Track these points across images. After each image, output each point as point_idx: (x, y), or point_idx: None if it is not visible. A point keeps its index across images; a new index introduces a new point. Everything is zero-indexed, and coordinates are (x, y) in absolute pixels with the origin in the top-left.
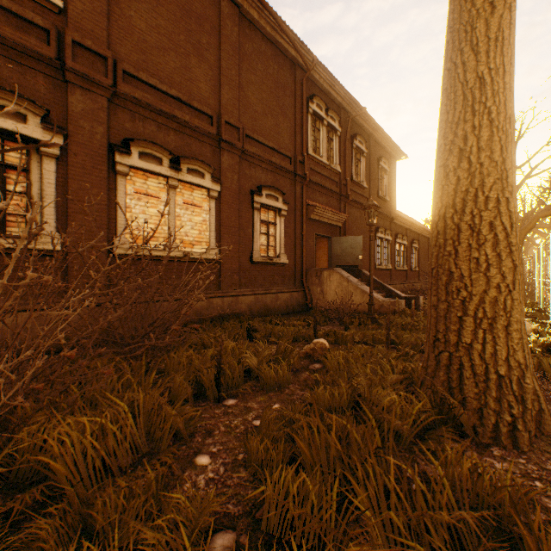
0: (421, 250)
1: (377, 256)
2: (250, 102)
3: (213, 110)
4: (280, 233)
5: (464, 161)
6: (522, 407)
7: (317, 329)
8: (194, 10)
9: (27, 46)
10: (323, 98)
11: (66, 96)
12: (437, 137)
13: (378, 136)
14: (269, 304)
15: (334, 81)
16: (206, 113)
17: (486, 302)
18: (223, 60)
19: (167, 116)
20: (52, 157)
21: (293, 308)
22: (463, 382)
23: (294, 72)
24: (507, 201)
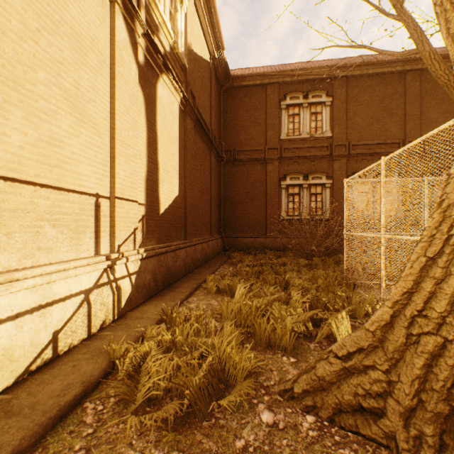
0: None
1: None
2: (431, 119)
3: (399, 138)
4: None
5: None
6: None
7: None
8: (387, 94)
9: (322, 155)
10: None
11: (332, 165)
12: None
13: None
14: None
15: None
16: (394, 142)
17: None
18: (407, 108)
19: (371, 155)
20: (328, 187)
21: None
22: None
23: None
24: None
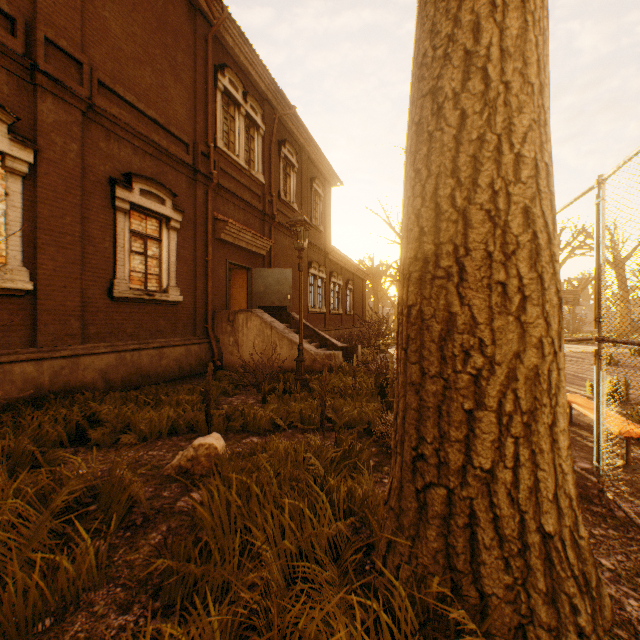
0: (356, 292)
1: (310, 297)
2: (110, 31)
3: (16, 8)
4: (169, 255)
5: (475, 76)
6: (589, 602)
7: (221, 403)
8: None
9: None
10: (240, 77)
11: None
12: (415, 45)
13: (311, 151)
14: (145, 366)
15: (255, 57)
16: None
17: (520, 378)
18: None
19: None
20: None
21: (191, 369)
22: (480, 558)
23: (195, 20)
24: (547, 172)
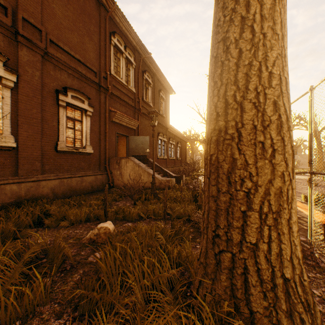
0: (182, 148)
1: (159, 151)
2: (56, 14)
3: (7, 2)
4: (86, 129)
5: (247, 30)
6: (310, 316)
7: (112, 205)
8: None
9: None
10: (123, 38)
11: None
12: (214, 15)
13: (159, 76)
14: (74, 186)
15: (130, 28)
16: None
17: (272, 194)
18: None
19: None
20: None
21: (97, 187)
22: (250, 291)
23: (99, 9)
24: (286, 82)
